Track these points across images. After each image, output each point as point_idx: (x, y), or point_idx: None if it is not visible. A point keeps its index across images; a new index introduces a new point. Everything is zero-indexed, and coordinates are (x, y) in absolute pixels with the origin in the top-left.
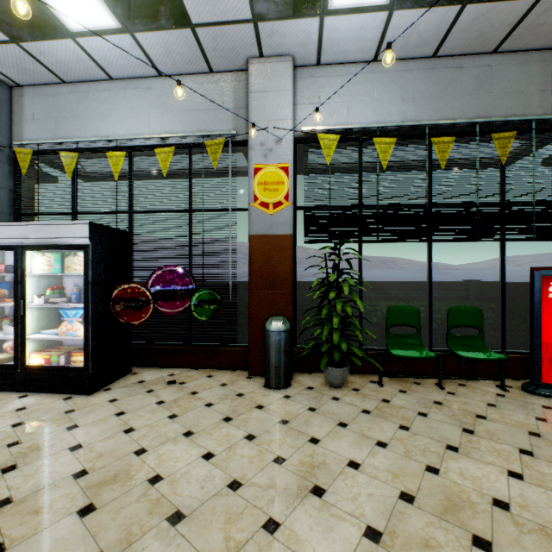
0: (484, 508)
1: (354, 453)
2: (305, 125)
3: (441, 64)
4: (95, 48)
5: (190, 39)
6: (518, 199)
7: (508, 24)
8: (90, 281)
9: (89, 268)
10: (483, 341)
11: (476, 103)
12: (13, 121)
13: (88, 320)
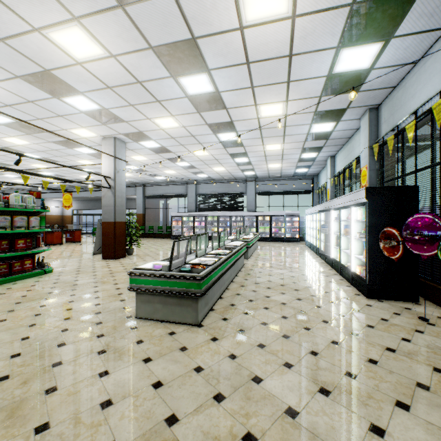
0: None
1: (403, 439)
2: None
3: None
4: (386, 62)
5: None
6: None
7: None
8: (366, 225)
9: (366, 217)
10: None
11: None
12: (378, 127)
13: (365, 250)
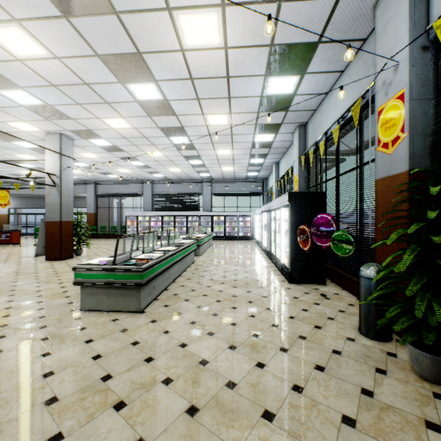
0: (222, 433)
1: (275, 368)
2: None
3: None
4: (305, 91)
5: (326, 46)
6: None
7: None
8: (289, 223)
9: (288, 216)
10: None
11: None
12: (306, 142)
13: (288, 244)
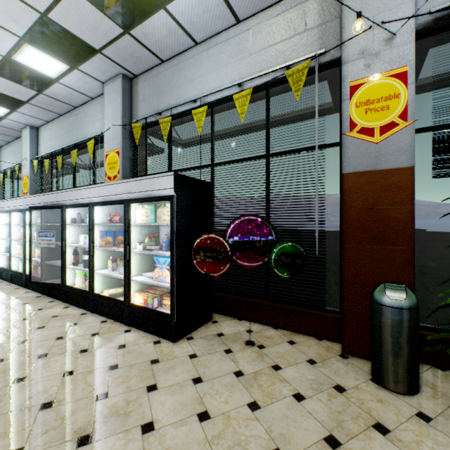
0: None
1: None
2: (433, 7)
3: None
4: (181, 12)
5: None
6: None
7: None
8: (174, 231)
9: (173, 218)
10: None
11: None
12: (132, 105)
13: (173, 269)
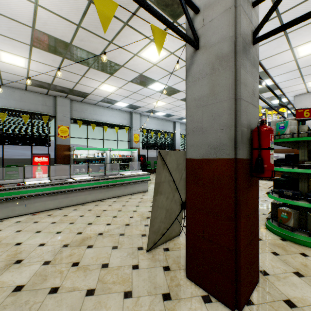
0: None
1: None
2: None
3: (6, 88)
4: None
5: None
6: (33, 134)
7: (23, 86)
8: None
9: None
10: (19, 175)
11: (20, 103)
12: None
13: None
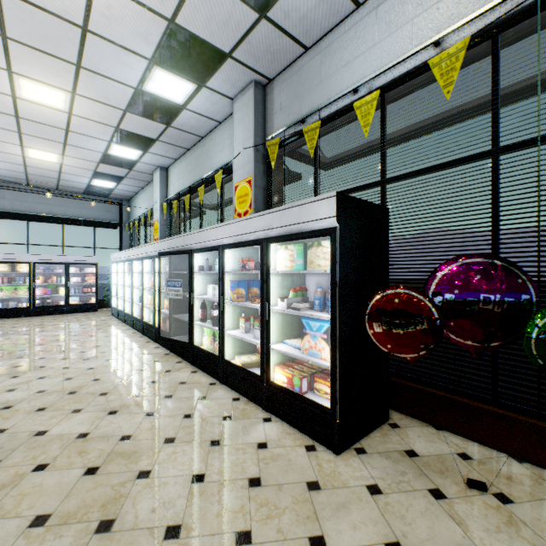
0: None
1: None
2: None
3: None
4: None
5: None
6: None
7: None
8: (337, 282)
9: (336, 263)
10: None
11: None
12: (266, 119)
13: (334, 340)
